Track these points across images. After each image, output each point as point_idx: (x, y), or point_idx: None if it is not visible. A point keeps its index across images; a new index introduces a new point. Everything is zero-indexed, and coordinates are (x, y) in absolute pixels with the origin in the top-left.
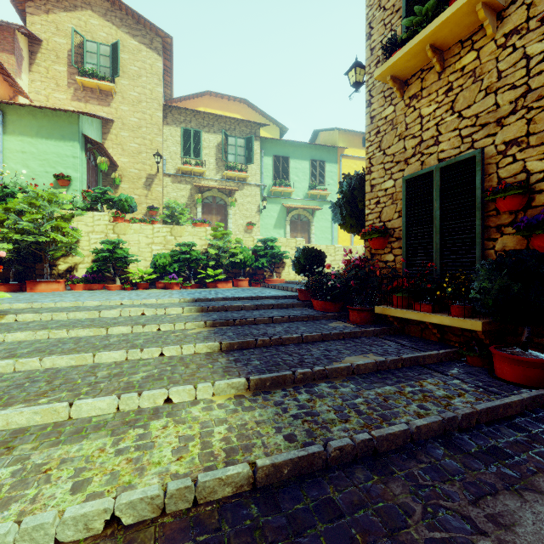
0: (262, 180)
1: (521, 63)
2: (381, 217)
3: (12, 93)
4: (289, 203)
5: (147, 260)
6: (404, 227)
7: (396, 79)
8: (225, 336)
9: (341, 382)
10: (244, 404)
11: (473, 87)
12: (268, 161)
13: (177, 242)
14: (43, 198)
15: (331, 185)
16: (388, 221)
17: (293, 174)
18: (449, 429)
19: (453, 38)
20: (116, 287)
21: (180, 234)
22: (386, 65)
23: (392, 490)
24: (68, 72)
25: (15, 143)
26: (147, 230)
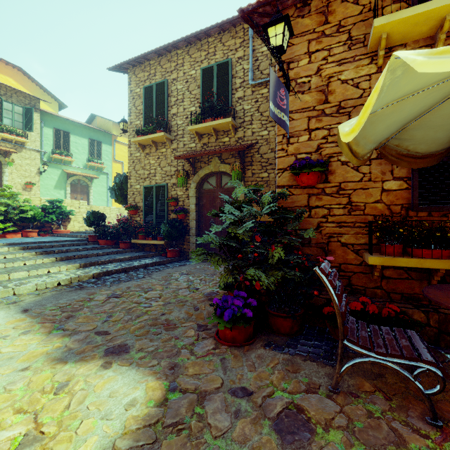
0: (42, 147)
1: (176, 160)
2: (135, 200)
3: None
4: (70, 169)
5: None
6: (144, 206)
7: (141, 144)
8: (56, 256)
9: (116, 263)
10: (81, 269)
11: (165, 161)
12: (48, 132)
13: None
14: None
15: (107, 161)
16: (138, 203)
17: (74, 147)
18: (147, 266)
19: (159, 141)
20: None
21: None
22: (136, 139)
23: (129, 274)
24: None
25: None
26: None
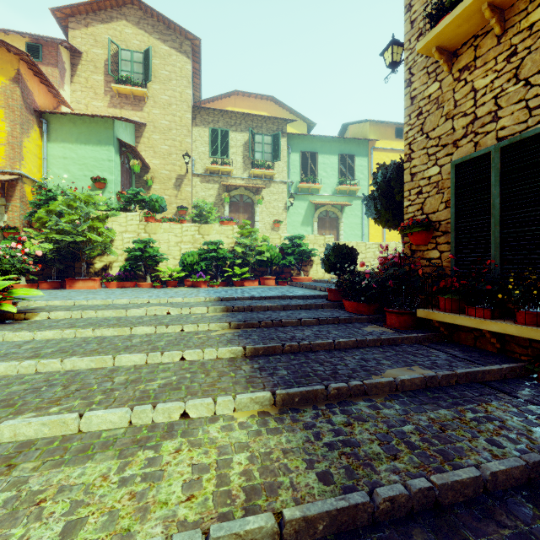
0: (289, 177)
1: None
2: (423, 208)
3: (56, 103)
4: (317, 200)
5: (176, 258)
6: (452, 219)
7: (443, 50)
8: (250, 339)
9: (383, 400)
10: (269, 424)
11: None
12: (295, 158)
13: (204, 241)
14: (81, 200)
15: (361, 180)
16: (433, 213)
17: (321, 170)
18: (534, 477)
19: None
20: (146, 285)
21: (208, 232)
22: (431, 34)
23: None
24: (105, 81)
25: (58, 149)
26: (176, 229)
